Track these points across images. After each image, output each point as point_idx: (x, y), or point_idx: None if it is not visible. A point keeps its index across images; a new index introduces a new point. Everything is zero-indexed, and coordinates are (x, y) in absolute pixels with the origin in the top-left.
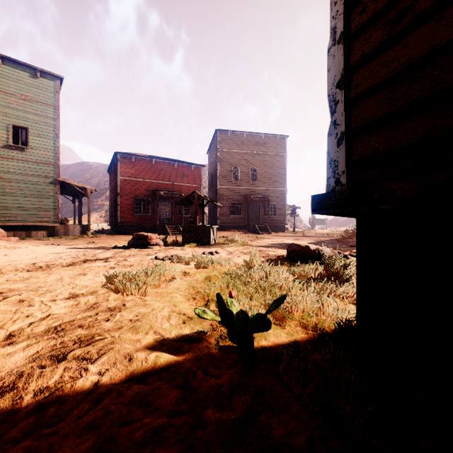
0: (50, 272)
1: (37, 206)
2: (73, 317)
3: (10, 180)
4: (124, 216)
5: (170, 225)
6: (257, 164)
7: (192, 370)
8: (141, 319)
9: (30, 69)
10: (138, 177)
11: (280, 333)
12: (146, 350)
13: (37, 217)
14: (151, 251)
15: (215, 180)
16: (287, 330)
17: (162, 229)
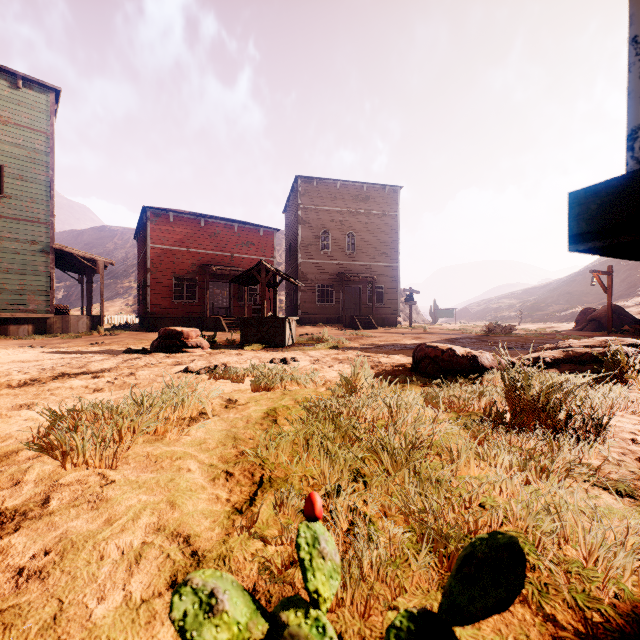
0: None
1: (17, 287)
2: None
3: None
4: (157, 304)
5: (227, 317)
6: (357, 228)
7: None
8: (50, 570)
9: (7, 74)
10: (179, 245)
11: None
12: None
13: (17, 304)
14: (186, 358)
15: (295, 250)
16: (492, 623)
17: (215, 323)
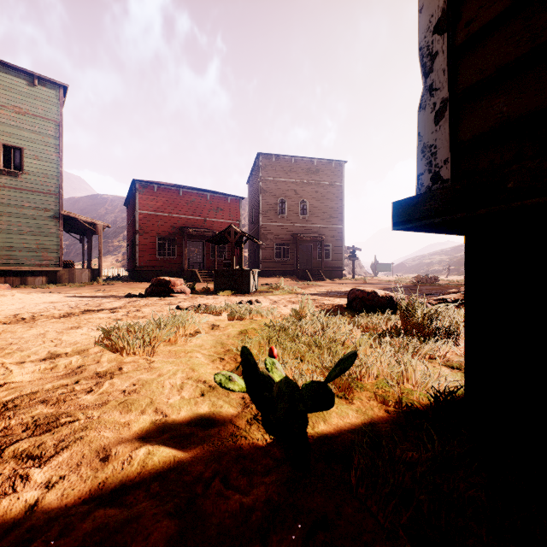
0: (33, 325)
1: (34, 246)
2: (38, 387)
3: (1, 213)
4: (144, 259)
5: (201, 270)
6: (309, 196)
7: (204, 478)
8: (140, 390)
9: (26, 74)
10: (161, 211)
11: (347, 410)
12: (135, 440)
13: (34, 260)
14: (174, 300)
15: (257, 215)
16: (357, 405)
17: (191, 275)
